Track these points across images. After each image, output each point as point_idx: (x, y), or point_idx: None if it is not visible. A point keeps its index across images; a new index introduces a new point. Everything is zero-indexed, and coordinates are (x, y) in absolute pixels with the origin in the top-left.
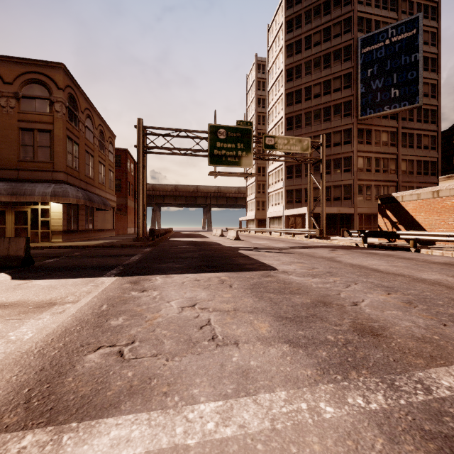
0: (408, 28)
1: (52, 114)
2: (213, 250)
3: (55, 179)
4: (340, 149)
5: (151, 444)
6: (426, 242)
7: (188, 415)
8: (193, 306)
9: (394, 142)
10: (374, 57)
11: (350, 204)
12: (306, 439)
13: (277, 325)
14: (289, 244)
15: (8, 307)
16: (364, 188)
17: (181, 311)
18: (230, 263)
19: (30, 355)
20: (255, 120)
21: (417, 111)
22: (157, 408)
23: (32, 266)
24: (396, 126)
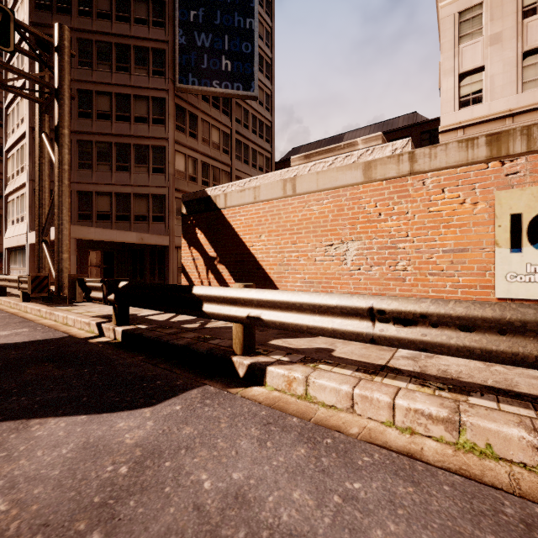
0: None
1: None
2: None
3: None
4: (147, 129)
5: None
6: None
7: None
8: None
9: (227, 148)
10: None
11: (164, 230)
12: None
13: None
14: None
15: None
16: None
17: None
18: None
19: None
20: None
21: (253, 118)
22: None
23: None
24: (230, 126)
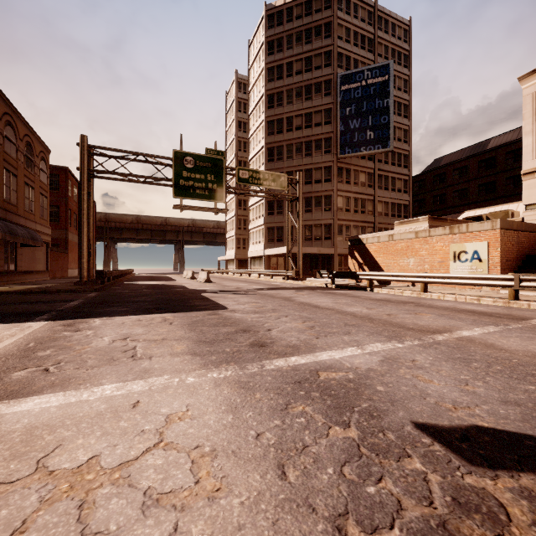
0: (381, 73)
1: None
2: (173, 294)
3: None
4: (321, 186)
5: (64, 401)
6: (384, 282)
7: (94, 390)
8: (125, 339)
9: (371, 183)
10: (352, 96)
11: (331, 244)
12: (167, 390)
13: (193, 346)
14: (262, 286)
15: None
16: (344, 228)
17: (112, 342)
18: (184, 305)
19: None
20: (235, 146)
21: (392, 154)
22: (72, 390)
23: None
24: (373, 168)
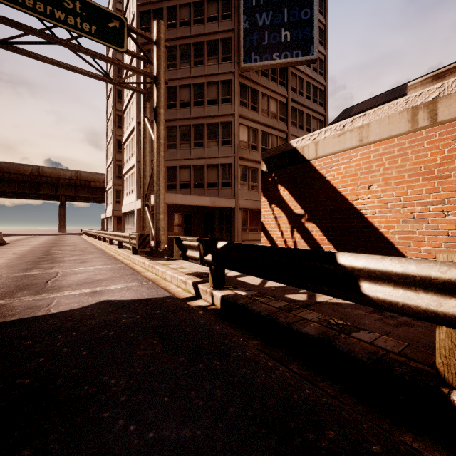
0: None
1: None
2: None
3: None
4: (217, 109)
5: None
6: None
7: None
8: None
9: (283, 116)
10: None
11: (230, 194)
12: None
13: None
14: None
15: None
16: (249, 172)
17: None
18: None
19: None
20: (112, 70)
21: (307, 84)
22: None
23: None
24: (286, 96)
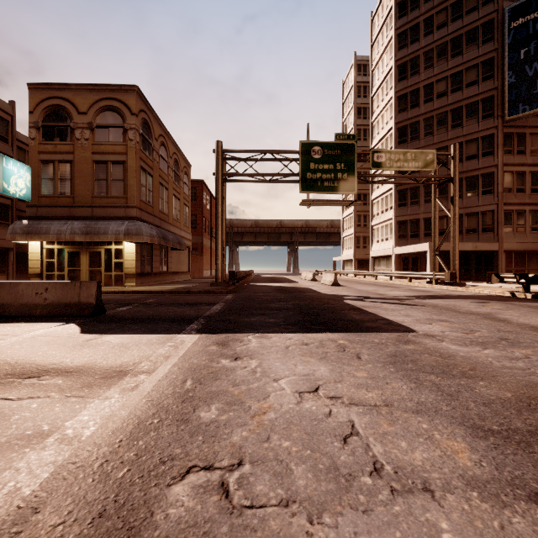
0: None
1: (126, 143)
2: (310, 299)
3: (129, 216)
4: (477, 163)
5: None
6: None
7: None
8: (315, 392)
9: None
10: (531, 30)
11: (492, 238)
12: None
13: (484, 448)
14: (409, 292)
15: (71, 375)
16: (514, 215)
17: (300, 399)
18: (341, 318)
19: (88, 473)
20: None
21: None
22: None
23: (104, 315)
24: None
